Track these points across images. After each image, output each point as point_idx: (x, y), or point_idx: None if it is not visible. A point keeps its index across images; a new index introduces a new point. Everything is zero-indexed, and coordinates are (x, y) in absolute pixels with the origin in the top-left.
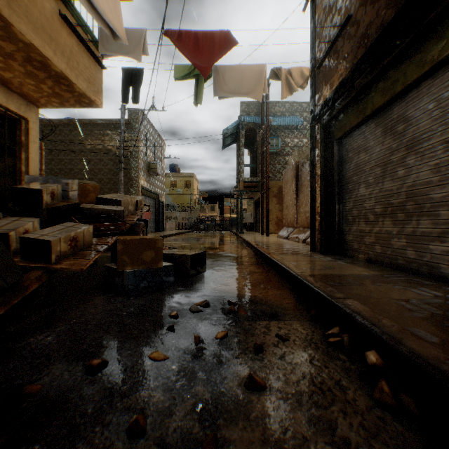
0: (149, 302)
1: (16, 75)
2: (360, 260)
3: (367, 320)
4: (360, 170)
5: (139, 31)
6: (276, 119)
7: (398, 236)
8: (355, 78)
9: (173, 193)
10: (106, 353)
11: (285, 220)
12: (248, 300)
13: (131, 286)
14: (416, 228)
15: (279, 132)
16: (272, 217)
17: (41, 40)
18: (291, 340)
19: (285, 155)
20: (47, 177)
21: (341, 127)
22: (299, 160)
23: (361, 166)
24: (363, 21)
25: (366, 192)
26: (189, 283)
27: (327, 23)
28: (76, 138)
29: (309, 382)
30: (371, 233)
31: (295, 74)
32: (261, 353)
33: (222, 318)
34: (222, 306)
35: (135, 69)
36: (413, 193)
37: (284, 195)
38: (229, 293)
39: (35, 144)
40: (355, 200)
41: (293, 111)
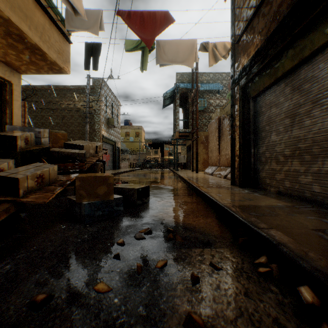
0: (101, 229)
1: (0, 46)
2: (272, 192)
3: (295, 253)
4: (272, 121)
5: (97, 12)
6: (203, 85)
7: (305, 174)
8: (269, 47)
9: (127, 141)
10: (55, 284)
11: (210, 161)
12: (184, 227)
13: (87, 215)
14: (321, 167)
15: (205, 95)
16: (200, 158)
17: (18, 17)
18: (224, 269)
19: (209, 112)
20: (23, 127)
21: (256, 87)
22: (221, 115)
23: (273, 118)
24: (276, 1)
25: (277, 139)
26: (135, 212)
27: (245, 6)
28: (54, 100)
29: (247, 320)
30: (281, 171)
31: (219, 47)
32: (197, 284)
33: (162, 245)
34: (162, 233)
35: (95, 44)
36: (318, 139)
37: (209, 142)
38: (168, 221)
39: (17, 102)
40: (267, 145)
41: (216, 80)
